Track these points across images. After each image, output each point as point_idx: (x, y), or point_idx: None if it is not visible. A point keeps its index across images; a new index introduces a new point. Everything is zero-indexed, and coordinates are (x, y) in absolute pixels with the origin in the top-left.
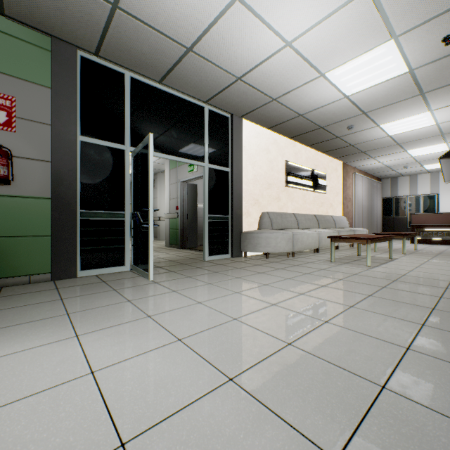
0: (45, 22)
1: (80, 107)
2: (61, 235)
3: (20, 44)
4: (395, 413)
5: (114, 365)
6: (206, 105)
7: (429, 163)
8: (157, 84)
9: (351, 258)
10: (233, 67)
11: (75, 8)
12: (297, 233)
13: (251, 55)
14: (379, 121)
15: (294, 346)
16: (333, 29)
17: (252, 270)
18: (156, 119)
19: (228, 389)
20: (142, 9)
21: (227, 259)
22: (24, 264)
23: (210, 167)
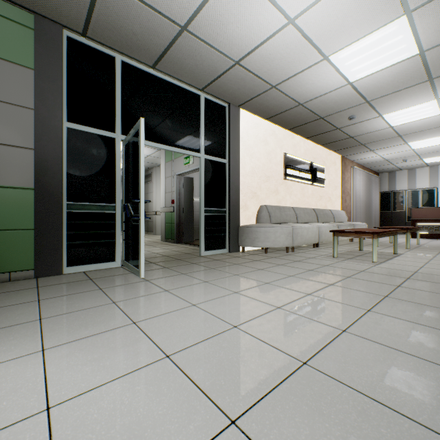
0: None
1: (66, 92)
2: (45, 229)
3: None
4: None
5: (80, 397)
6: (202, 93)
7: (430, 156)
8: (151, 70)
9: (353, 253)
10: (231, 50)
11: None
12: (297, 227)
13: (250, 34)
14: (382, 111)
15: (312, 366)
16: (341, 2)
17: (250, 266)
18: (149, 107)
19: None
20: None
21: (224, 254)
22: (3, 259)
23: (206, 158)
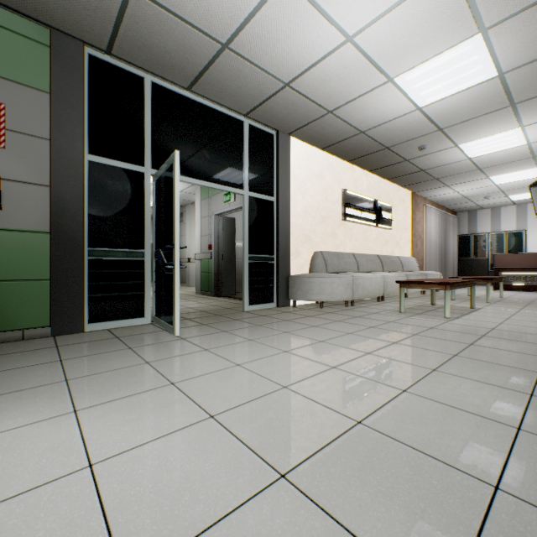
0: (42, 9)
1: (88, 119)
2: (63, 279)
3: (10, 37)
4: (521, 529)
5: (122, 455)
6: (246, 119)
7: (516, 193)
8: (185, 92)
9: (424, 308)
10: (280, 70)
11: None
12: (358, 277)
13: (302, 53)
14: (458, 140)
15: (366, 425)
16: (406, 19)
17: (303, 322)
18: (184, 136)
19: (280, 492)
20: None
21: (272, 309)
22: (16, 315)
23: (251, 196)
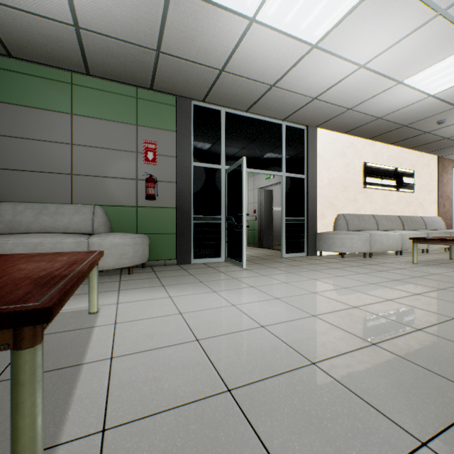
0: (175, 89)
1: (192, 142)
2: (182, 234)
3: (159, 106)
4: (420, 338)
5: (244, 304)
6: (283, 122)
7: None
8: (244, 113)
9: (439, 261)
10: (309, 91)
11: (195, 77)
12: (375, 235)
13: (326, 80)
14: None
15: (358, 308)
16: (407, 47)
17: (326, 266)
18: (243, 141)
19: (312, 319)
20: (240, 69)
21: (302, 257)
22: (161, 252)
23: (287, 176)
